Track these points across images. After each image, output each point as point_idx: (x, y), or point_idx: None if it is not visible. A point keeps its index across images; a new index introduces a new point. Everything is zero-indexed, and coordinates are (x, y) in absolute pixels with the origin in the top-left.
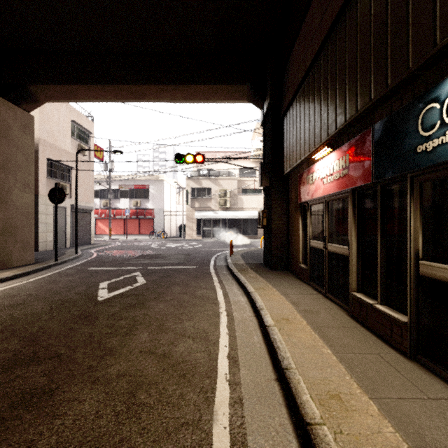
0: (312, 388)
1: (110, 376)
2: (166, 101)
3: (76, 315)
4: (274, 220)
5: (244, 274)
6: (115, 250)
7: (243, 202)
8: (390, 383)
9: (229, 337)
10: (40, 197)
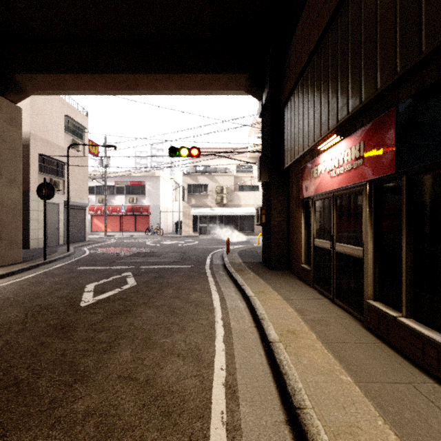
0: (336, 440)
1: (76, 415)
2: (160, 94)
3: (52, 325)
4: (274, 216)
5: (242, 274)
6: (109, 247)
7: (240, 199)
8: (438, 431)
9: (226, 356)
10: (32, 193)
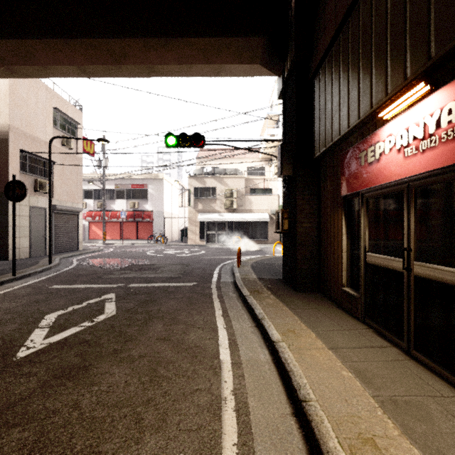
0: None
1: None
2: (158, 75)
3: None
4: (300, 221)
5: (259, 298)
6: (102, 258)
7: (252, 203)
8: None
9: None
10: None
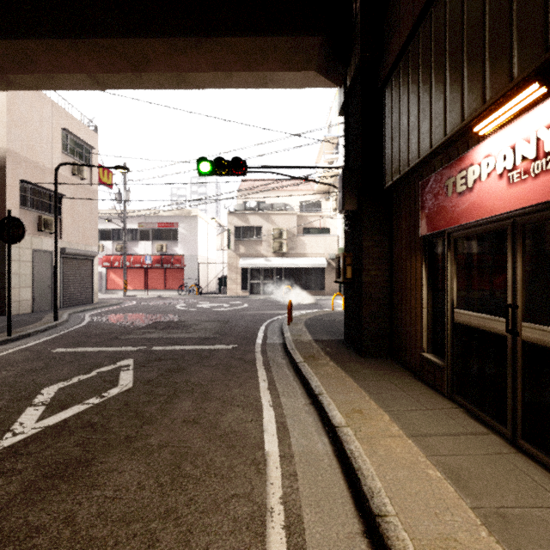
0: None
1: None
2: (189, 87)
3: None
4: (367, 268)
5: (315, 366)
6: (121, 313)
7: (306, 246)
8: None
9: None
10: None
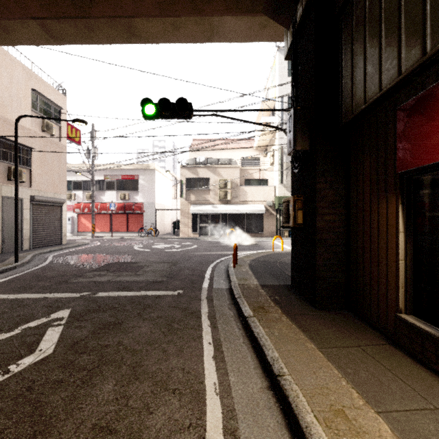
0: None
1: None
2: (140, 41)
3: None
4: (321, 213)
5: (267, 322)
6: (83, 253)
7: (247, 194)
8: None
9: None
10: None
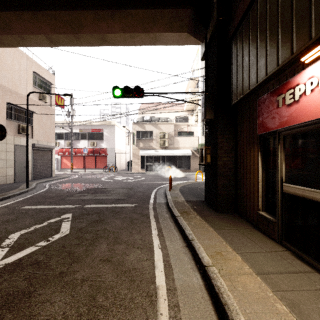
0: None
1: None
2: (108, 44)
3: None
4: (220, 156)
5: (188, 219)
6: (68, 183)
7: (179, 142)
8: None
9: None
10: None
